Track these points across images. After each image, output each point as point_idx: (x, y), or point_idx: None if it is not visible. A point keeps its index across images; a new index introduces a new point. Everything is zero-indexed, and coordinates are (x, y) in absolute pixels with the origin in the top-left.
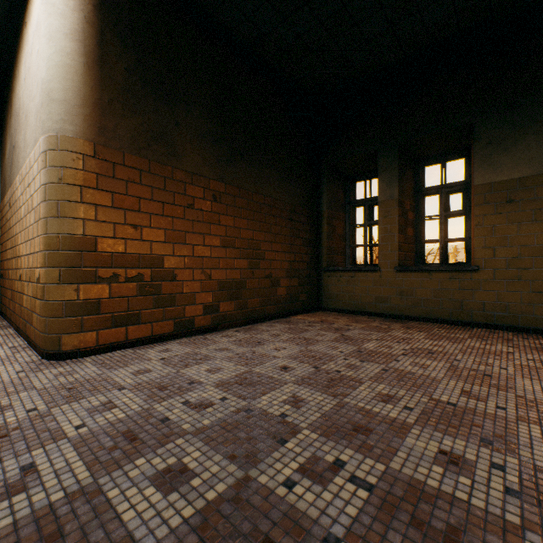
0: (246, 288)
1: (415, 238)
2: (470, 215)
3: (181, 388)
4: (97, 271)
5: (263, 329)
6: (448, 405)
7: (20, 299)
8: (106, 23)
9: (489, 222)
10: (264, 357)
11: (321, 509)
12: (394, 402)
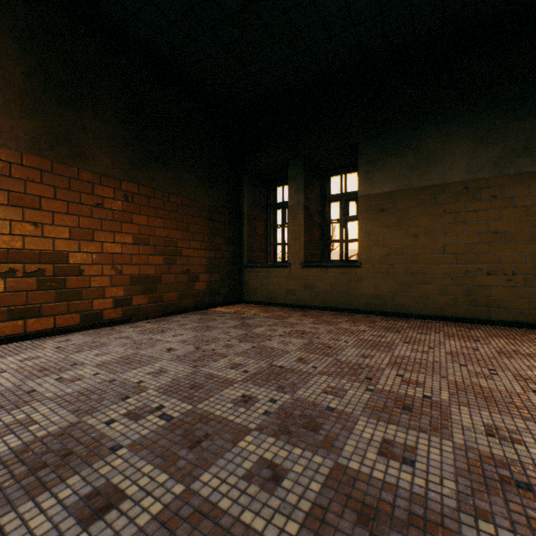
0: (162, 282)
1: (322, 239)
2: None
3: (63, 368)
4: None
5: (175, 320)
6: (279, 368)
7: None
8: (1, 28)
9: (369, 227)
10: (157, 342)
11: (123, 433)
12: (239, 368)
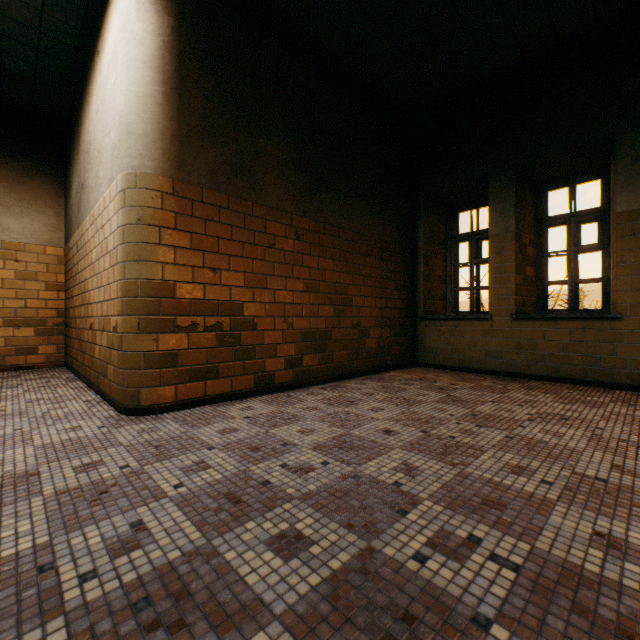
0: (331, 339)
1: (535, 279)
2: (609, 249)
3: (275, 449)
4: (176, 319)
5: (352, 387)
6: (596, 480)
7: (91, 350)
8: (184, 46)
9: (637, 258)
10: (360, 419)
11: (462, 587)
12: (527, 475)
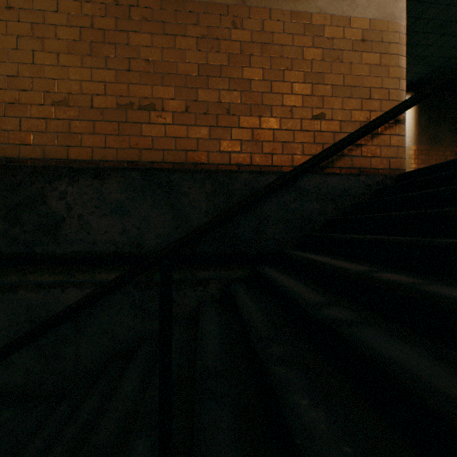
0: None
1: None
2: None
3: None
4: None
5: None
6: None
7: None
8: (419, 109)
9: None
10: None
11: None
12: None
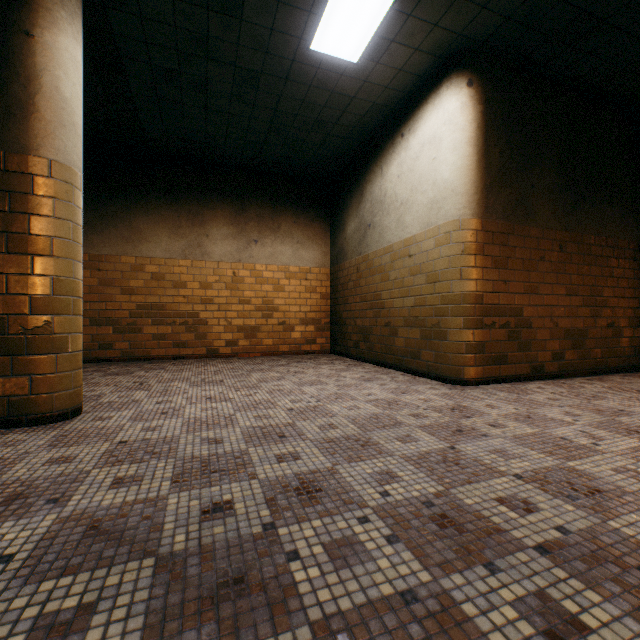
0: (587, 337)
1: None
2: None
3: (616, 412)
4: (483, 319)
5: (619, 381)
6: None
7: (386, 341)
8: (487, 122)
9: None
10: None
11: None
12: None
